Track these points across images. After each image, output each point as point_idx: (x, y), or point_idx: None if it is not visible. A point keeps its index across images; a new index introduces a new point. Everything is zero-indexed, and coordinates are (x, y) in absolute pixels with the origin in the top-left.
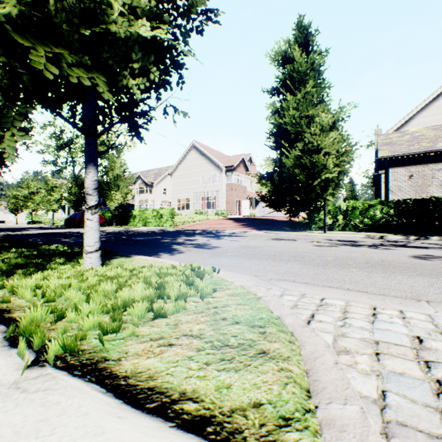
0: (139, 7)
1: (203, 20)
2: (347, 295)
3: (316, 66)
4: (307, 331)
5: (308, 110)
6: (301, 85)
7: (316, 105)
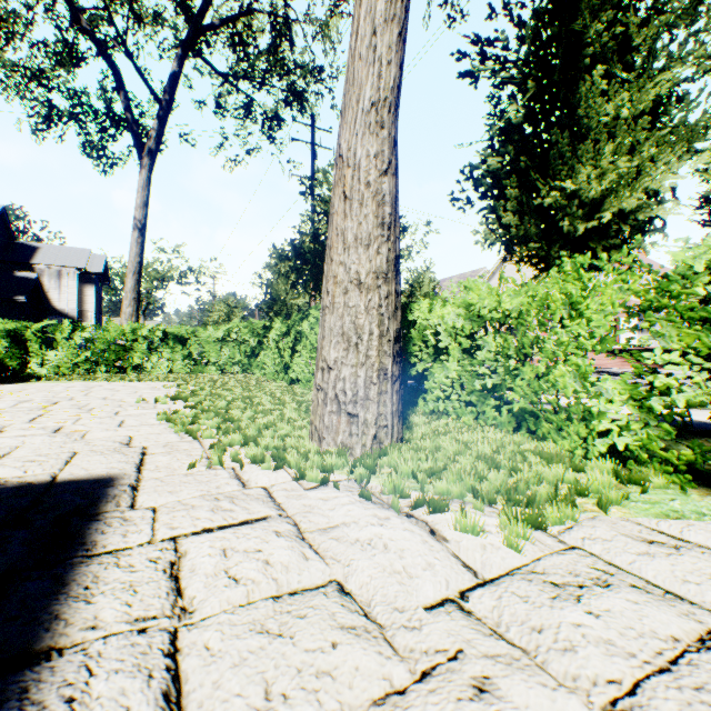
0: (650, 190)
1: (679, 156)
2: None
3: None
4: None
5: None
6: None
7: None
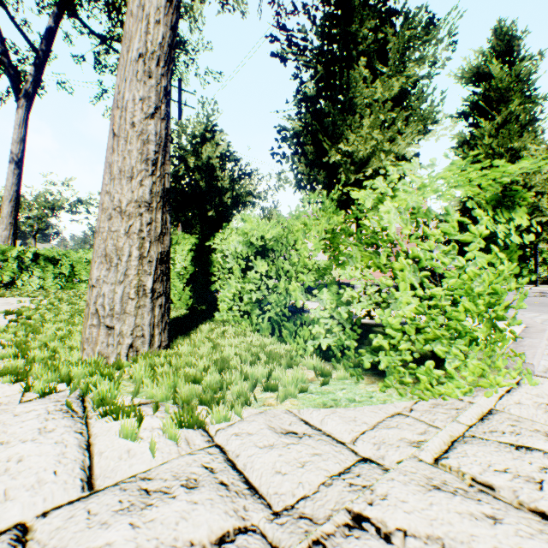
0: (401, 155)
1: None
2: (541, 314)
3: (524, 76)
4: (511, 313)
5: (511, 143)
6: (500, 104)
7: (524, 125)
